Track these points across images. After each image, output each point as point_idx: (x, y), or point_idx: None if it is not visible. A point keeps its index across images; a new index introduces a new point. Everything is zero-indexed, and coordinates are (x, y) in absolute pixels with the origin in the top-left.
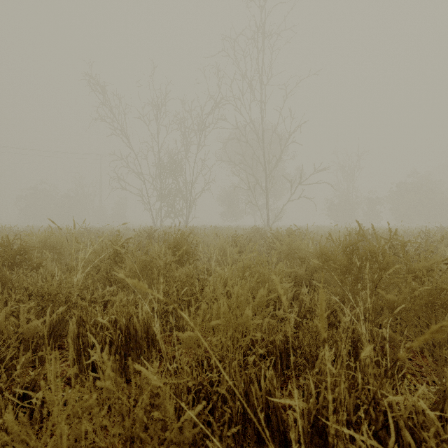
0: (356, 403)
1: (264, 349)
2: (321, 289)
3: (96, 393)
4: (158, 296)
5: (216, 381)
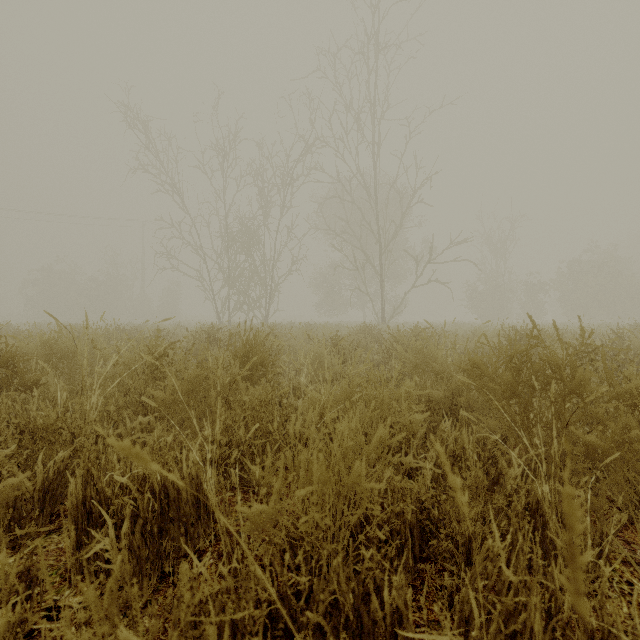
0: (554, 639)
1: (385, 528)
2: (567, 487)
3: (79, 637)
4: (172, 478)
5: (306, 591)
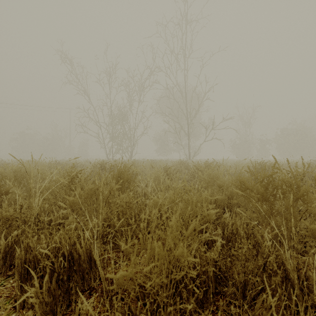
0: None
1: (197, 281)
2: None
3: None
4: None
5: None
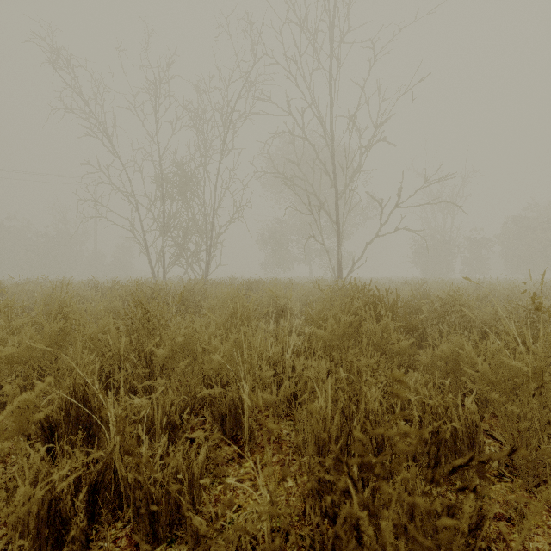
0: None
1: None
2: None
3: None
4: None
5: None
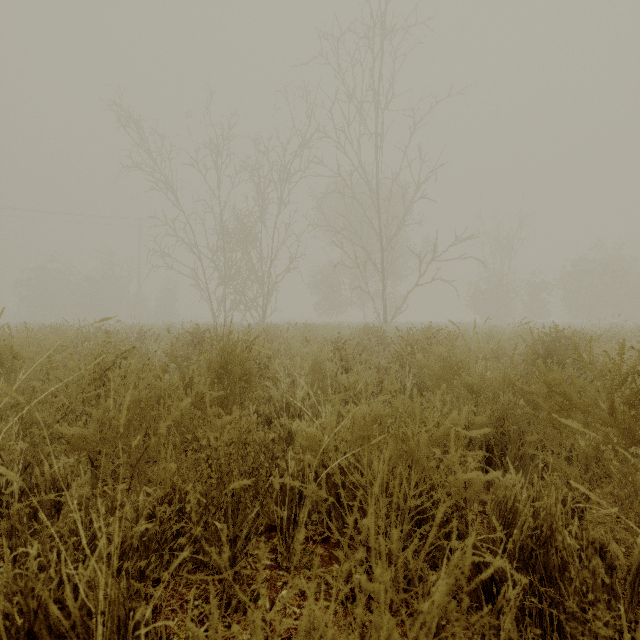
0: None
1: None
2: None
3: None
4: None
5: None
